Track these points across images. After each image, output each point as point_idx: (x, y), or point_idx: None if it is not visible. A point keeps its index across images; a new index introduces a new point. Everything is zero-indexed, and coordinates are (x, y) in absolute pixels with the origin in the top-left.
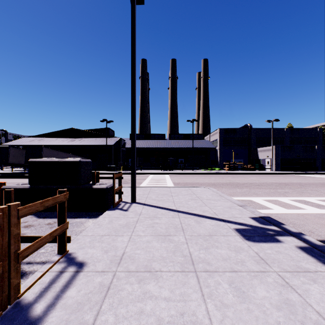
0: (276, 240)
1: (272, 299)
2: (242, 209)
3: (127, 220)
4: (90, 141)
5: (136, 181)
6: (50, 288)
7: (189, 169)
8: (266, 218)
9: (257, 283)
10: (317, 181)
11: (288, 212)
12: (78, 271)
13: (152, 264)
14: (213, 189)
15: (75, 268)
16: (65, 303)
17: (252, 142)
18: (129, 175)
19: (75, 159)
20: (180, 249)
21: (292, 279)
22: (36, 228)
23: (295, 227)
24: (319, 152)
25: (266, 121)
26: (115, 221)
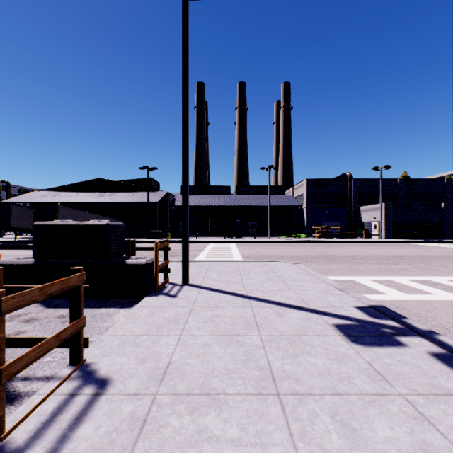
0: (397, 343)
1: (401, 442)
2: (343, 294)
3: (175, 311)
4: (125, 196)
5: (190, 253)
6: (52, 423)
7: (263, 236)
8: (379, 308)
9: (374, 414)
10: (445, 252)
11: (408, 298)
12: (99, 393)
13: (211, 382)
14: (298, 265)
15: (95, 388)
16: (74, 449)
17: (352, 198)
18: (180, 245)
19: (100, 221)
20: (254, 356)
21: (428, 407)
22: (41, 323)
23: (422, 322)
24: (446, 212)
25: (373, 169)
26: (157, 313)
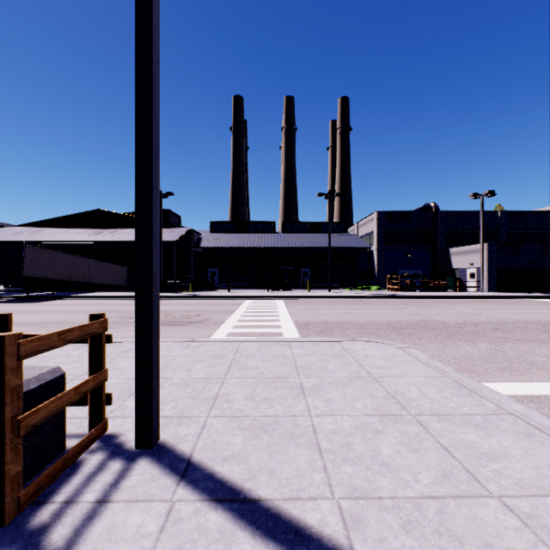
0: None
1: None
2: None
3: None
4: (132, 234)
5: (212, 318)
6: None
7: (320, 287)
8: None
9: None
10: None
11: None
12: None
13: None
14: (414, 353)
15: None
16: None
17: (438, 237)
18: (202, 302)
19: None
20: None
21: None
22: None
23: None
24: None
25: (471, 196)
26: None
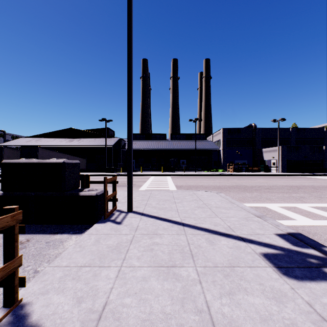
0: None
1: None
2: (262, 221)
3: (118, 239)
4: (89, 141)
5: (136, 184)
6: None
7: (191, 170)
8: (298, 236)
9: None
10: None
11: (315, 223)
12: None
13: None
14: (220, 194)
15: None
16: None
17: (256, 142)
18: None
19: (58, 160)
20: (191, 294)
21: None
22: None
23: None
24: None
25: (272, 121)
26: (102, 241)
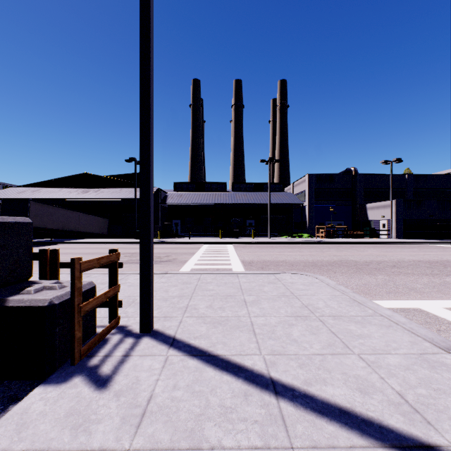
0: None
1: None
2: None
3: None
4: (112, 193)
5: (178, 258)
6: None
7: (262, 235)
8: None
9: None
10: None
11: None
12: None
13: None
14: (326, 281)
15: None
16: None
17: (357, 195)
18: (169, 247)
19: None
20: None
21: None
22: None
23: None
24: None
25: (382, 162)
26: None
